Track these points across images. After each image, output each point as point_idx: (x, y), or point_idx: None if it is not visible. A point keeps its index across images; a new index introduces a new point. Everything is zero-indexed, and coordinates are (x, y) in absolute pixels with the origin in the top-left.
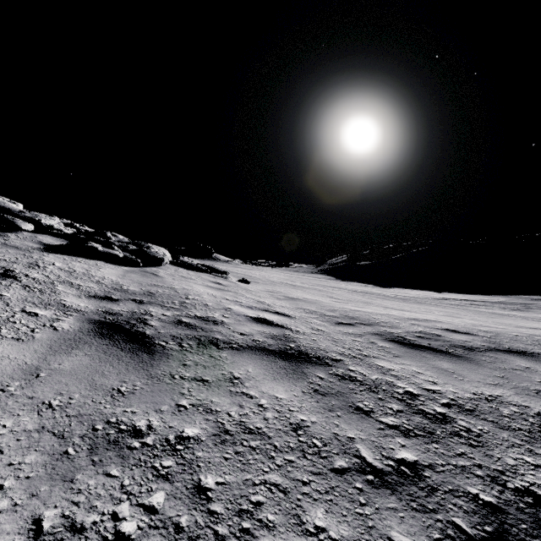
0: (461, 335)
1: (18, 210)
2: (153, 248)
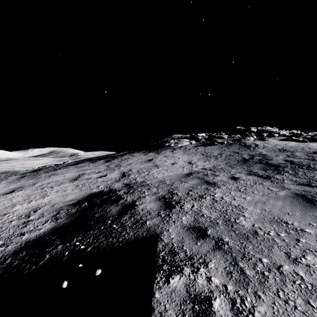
0: None
1: (275, 131)
2: None
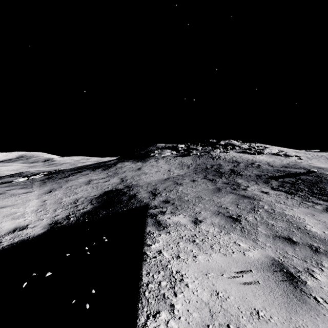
0: (314, 168)
1: (237, 145)
2: (265, 150)
